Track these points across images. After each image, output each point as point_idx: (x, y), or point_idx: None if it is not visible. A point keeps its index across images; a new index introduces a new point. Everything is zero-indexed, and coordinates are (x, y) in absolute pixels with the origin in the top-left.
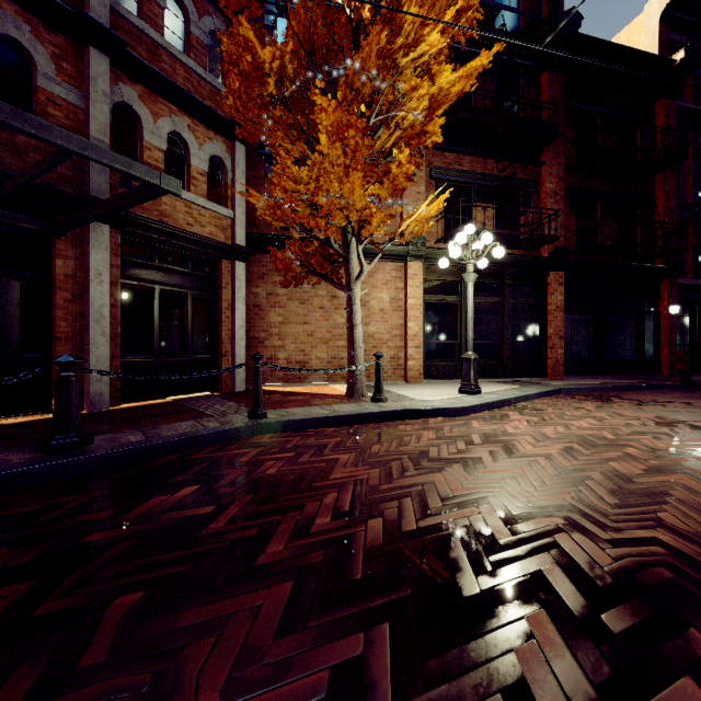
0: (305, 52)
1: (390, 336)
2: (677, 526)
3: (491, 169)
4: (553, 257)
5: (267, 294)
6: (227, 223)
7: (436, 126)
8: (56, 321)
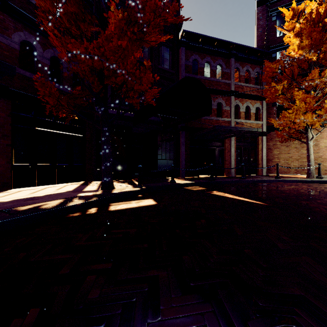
0: (290, 78)
1: None
2: None
3: None
4: None
5: (273, 144)
6: (260, 125)
7: None
8: (225, 157)
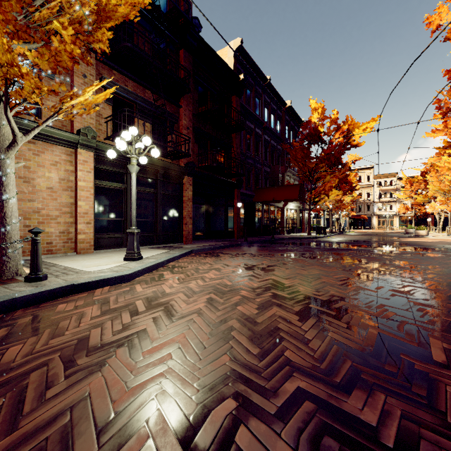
0: None
1: (59, 213)
2: (301, 363)
3: (148, 97)
4: (187, 167)
5: None
6: None
7: (104, 36)
8: None
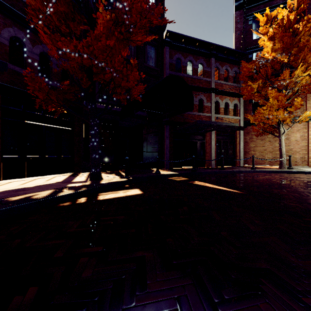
0: (264, 78)
1: (300, 150)
2: None
3: None
4: None
5: (249, 138)
6: (238, 120)
7: None
8: (206, 149)
